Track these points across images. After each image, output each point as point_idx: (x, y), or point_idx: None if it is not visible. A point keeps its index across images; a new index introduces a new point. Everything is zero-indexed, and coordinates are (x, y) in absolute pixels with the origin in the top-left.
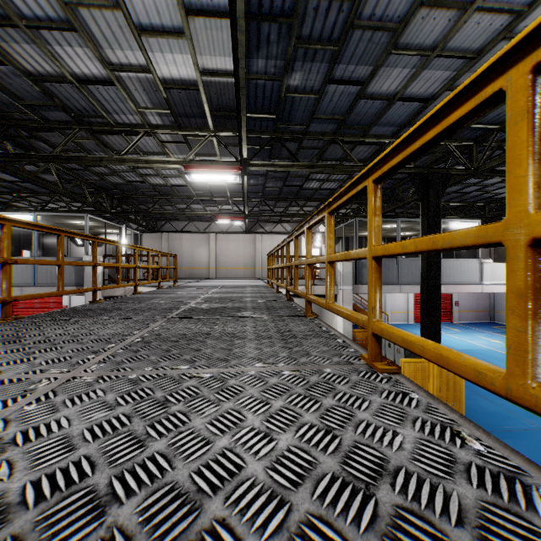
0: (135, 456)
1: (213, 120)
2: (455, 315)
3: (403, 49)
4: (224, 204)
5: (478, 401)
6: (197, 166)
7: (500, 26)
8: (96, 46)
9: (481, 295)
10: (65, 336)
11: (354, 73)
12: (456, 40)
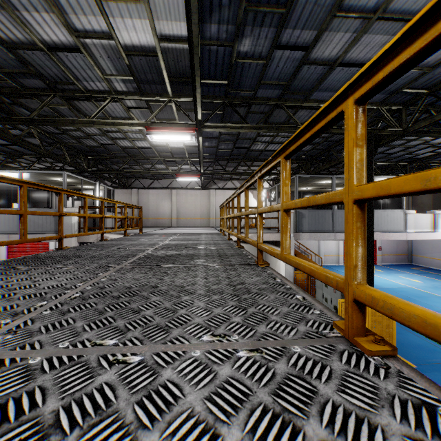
0: None
1: (171, 86)
2: (378, 258)
3: (347, 12)
4: (183, 163)
5: (405, 335)
6: (157, 127)
7: None
8: (61, 12)
9: (400, 241)
10: (1, 289)
11: (299, 38)
12: (397, 2)
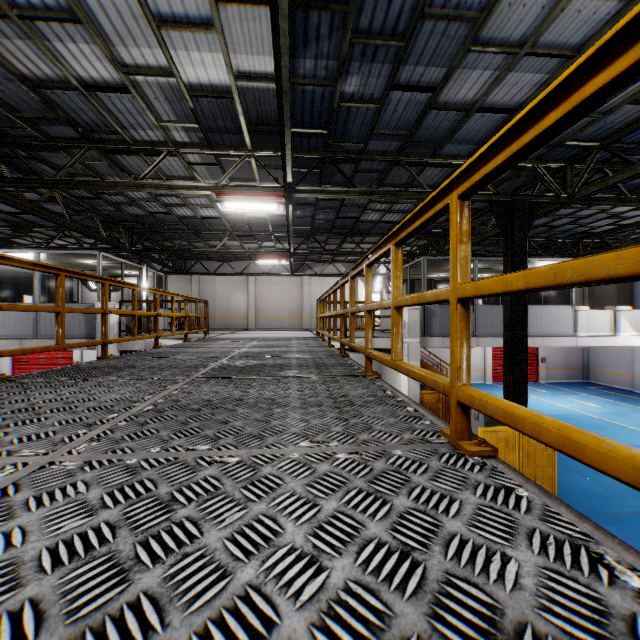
0: (110, 599)
1: (251, 136)
2: (541, 373)
3: (485, 45)
4: (265, 240)
5: (572, 477)
6: (231, 192)
7: (605, 15)
8: (106, 42)
9: (573, 349)
10: (56, 402)
11: (424, 76)
12: (550, 33)
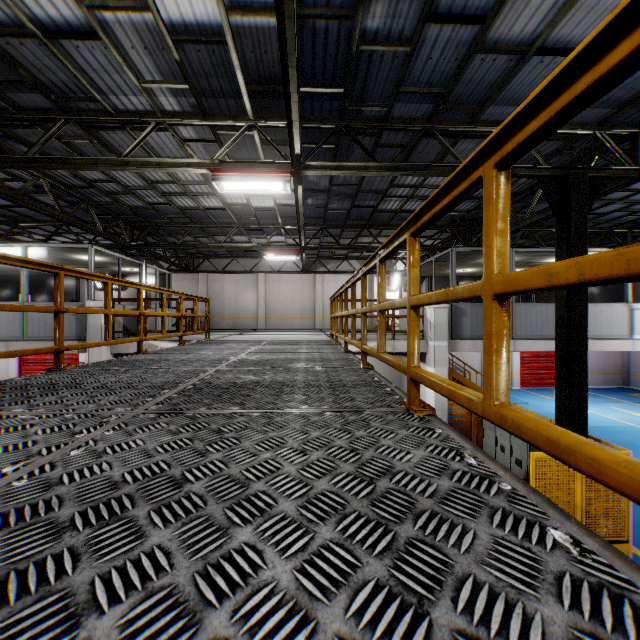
0: None
1: (252, 101)
2: None
3: None
4: (274, 233)
5: (636, 509)
6: (230, 169)
7: None
8: None
9: (610, 352)
10: None
11: None
12: None
